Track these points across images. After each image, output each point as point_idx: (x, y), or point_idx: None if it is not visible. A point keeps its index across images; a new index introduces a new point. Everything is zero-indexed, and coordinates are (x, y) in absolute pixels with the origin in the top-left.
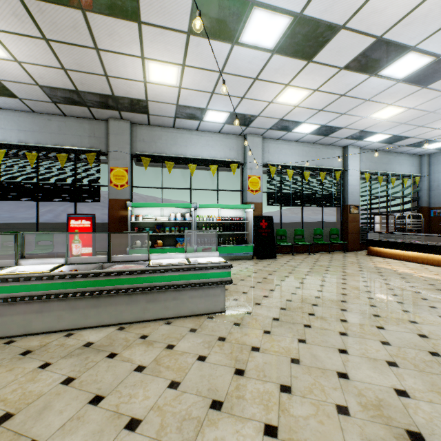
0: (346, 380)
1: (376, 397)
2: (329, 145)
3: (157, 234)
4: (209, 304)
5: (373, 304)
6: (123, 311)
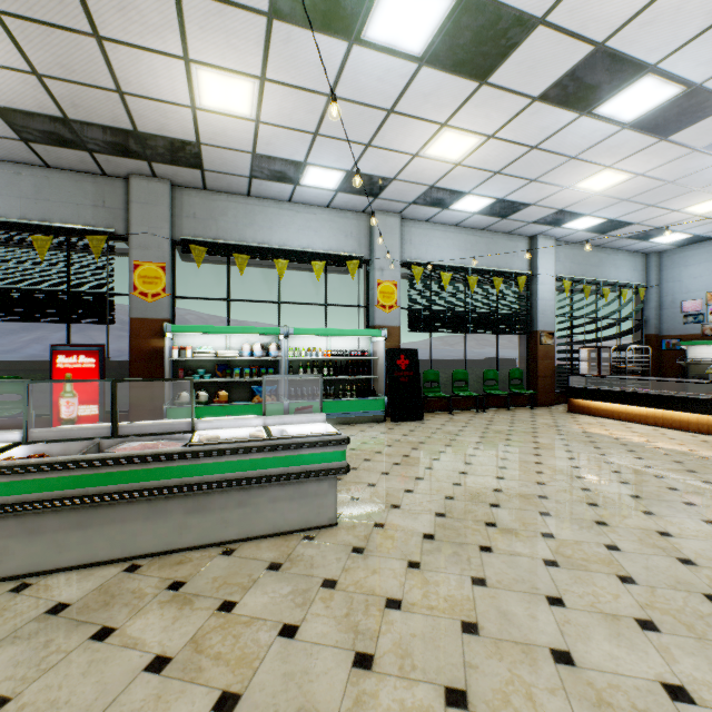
0: (570, 669)
1: (633, 708)
2: (508, 233)
3: (219, 381)
4: (307, 511)
5: (593, 502)
6: (138, 533)
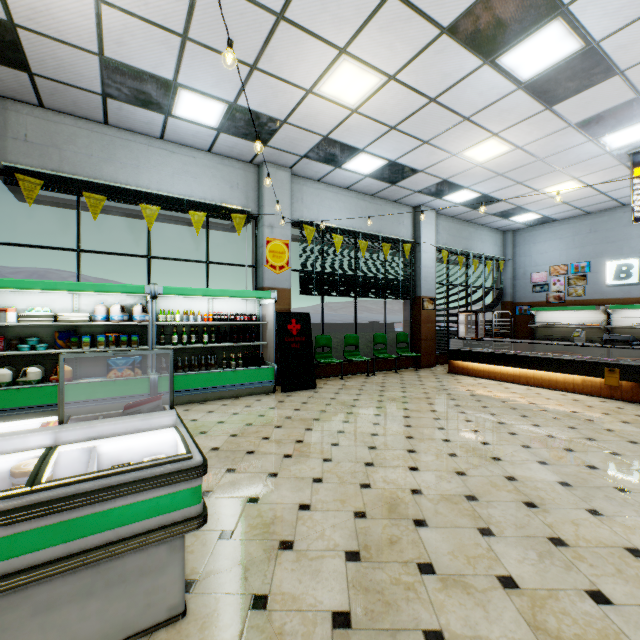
0: None
1: None
2: (395, 201)
3: (58, 352)
4: (124, 608)
5: (529, 500)
6: None
